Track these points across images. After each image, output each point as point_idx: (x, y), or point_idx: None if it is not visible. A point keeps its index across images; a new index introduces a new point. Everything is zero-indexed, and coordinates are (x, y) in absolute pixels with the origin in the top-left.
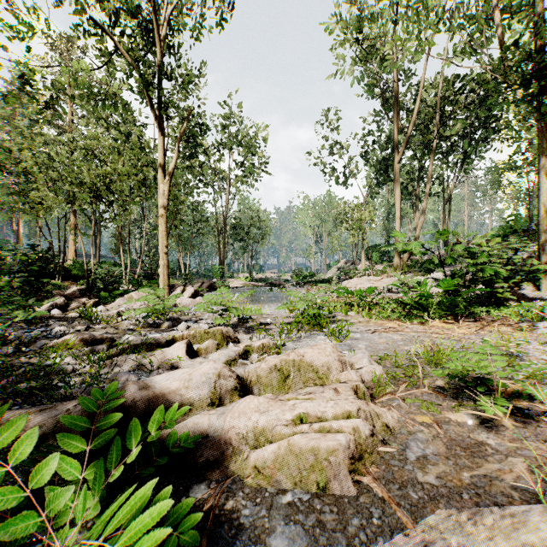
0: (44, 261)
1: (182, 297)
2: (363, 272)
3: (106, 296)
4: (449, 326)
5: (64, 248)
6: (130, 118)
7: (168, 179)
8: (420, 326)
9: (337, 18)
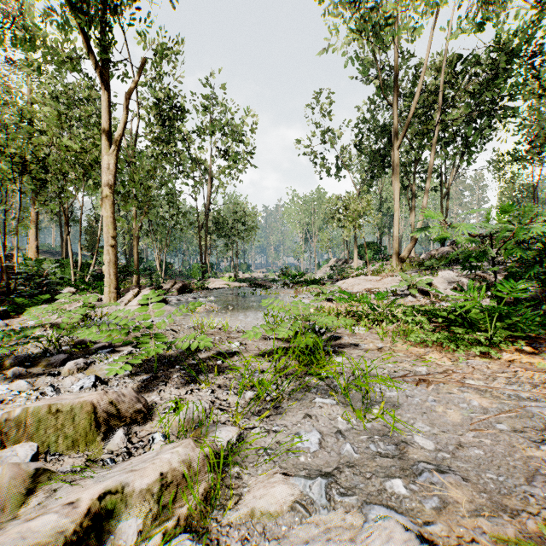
0: None
1: (130, 303)
2: (356, 271)
3: (25, 302)
4: (543, 364)
5: (5, 242)
6: (93, 94)
7: (115, 149)
8: (490, 363)
9: None
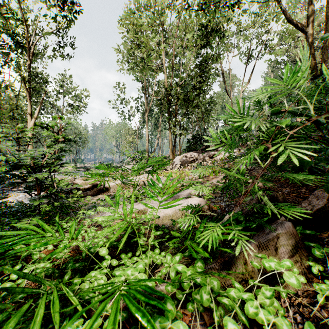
0: None
1: None
2: None
3: None
4: None
5: None
6: None
7: (34, 120)
8: None
9: (119, 51)
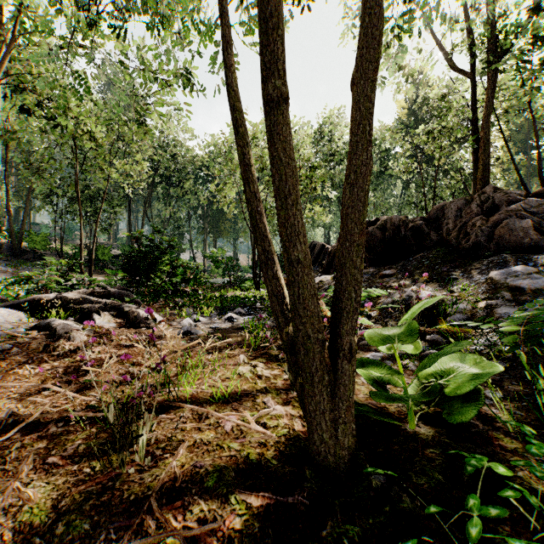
0: (133, 256)
1: None
2: None
3: None
4: None
5: None
6: None
7: None
8: None
9: None
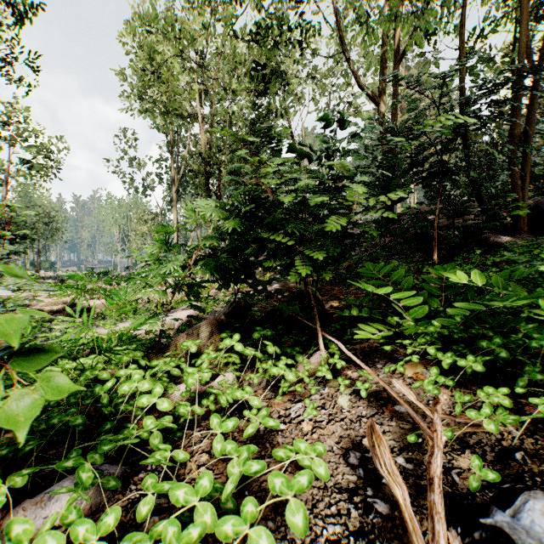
0: None
1: None
2: None
3: None
4: None
5: None
6: None
7: None
8: None
9: (124, 77)
